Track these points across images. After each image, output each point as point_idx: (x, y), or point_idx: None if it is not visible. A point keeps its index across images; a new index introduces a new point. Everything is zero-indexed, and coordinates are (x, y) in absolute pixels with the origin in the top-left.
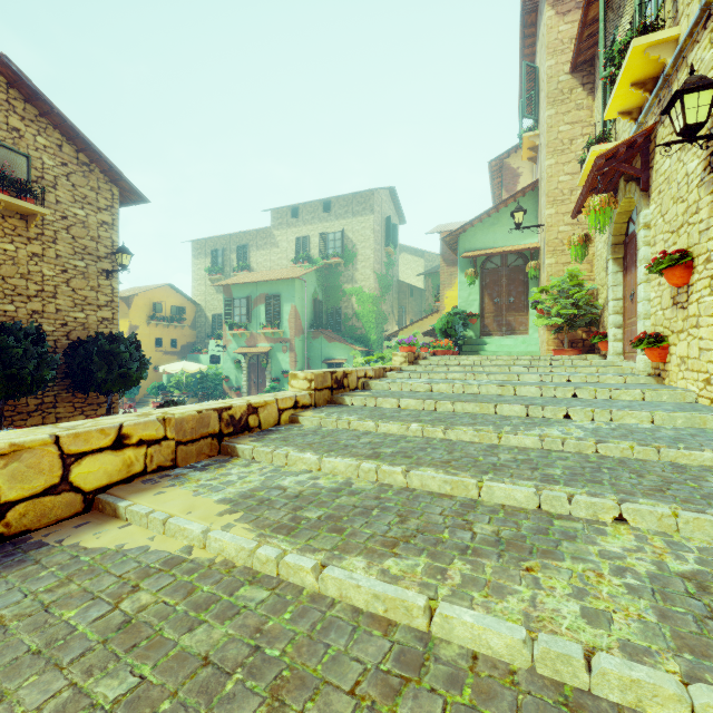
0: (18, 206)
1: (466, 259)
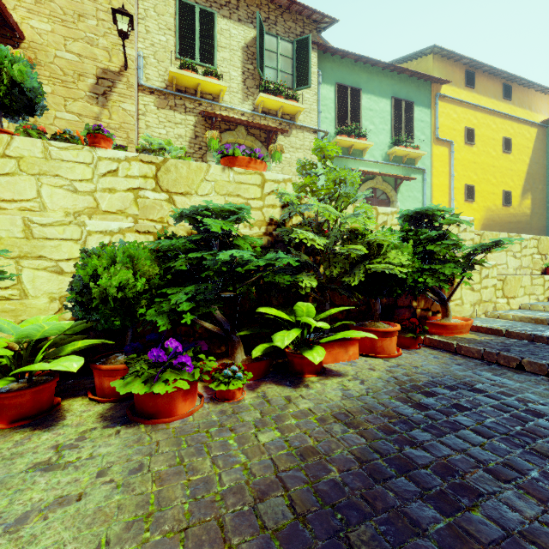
0: None
1: None
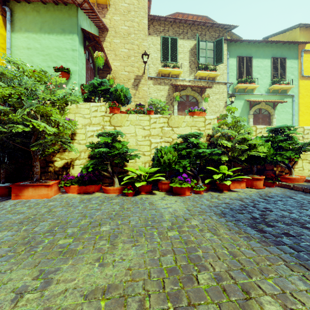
0: None
1: (81, 33)
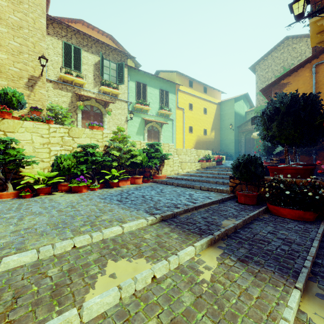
0: (315, 29)
1: None
